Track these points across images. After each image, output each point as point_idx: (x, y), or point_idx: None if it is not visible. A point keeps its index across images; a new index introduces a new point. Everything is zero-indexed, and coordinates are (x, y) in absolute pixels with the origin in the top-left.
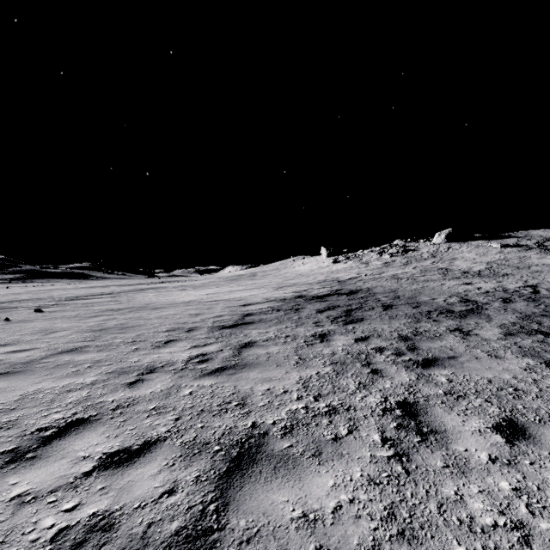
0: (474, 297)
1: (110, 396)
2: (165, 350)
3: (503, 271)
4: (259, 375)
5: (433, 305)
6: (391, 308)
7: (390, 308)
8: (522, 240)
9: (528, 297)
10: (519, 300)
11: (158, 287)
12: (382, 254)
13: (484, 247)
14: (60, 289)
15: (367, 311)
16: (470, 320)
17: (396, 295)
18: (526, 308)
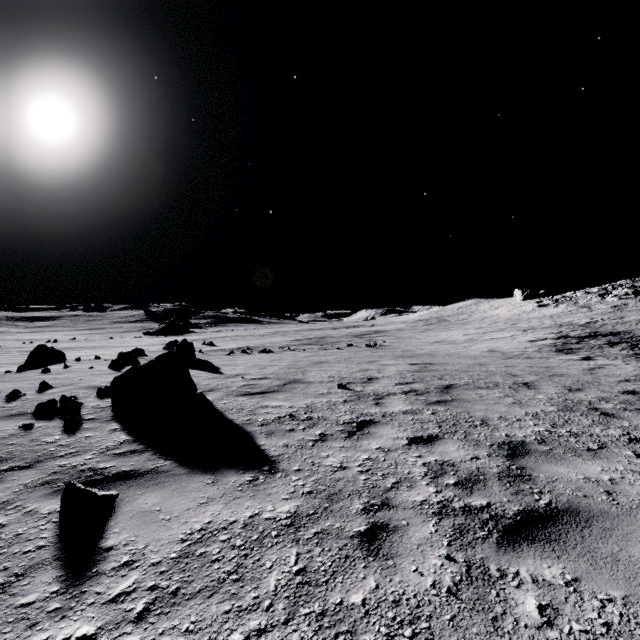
0: None
1: (586, 363)
2: (555, 356)
3: None
4: (639, 362)
5: None
6: None
7: None
8: None
9: None
10: None
11: (380, 330)
12: (605, 297)
13: None
14: (287, 331)
15: None
16: None
17: None
18: None
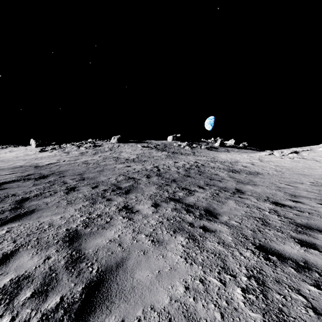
0: (133, 175)
1: None
2: None
3: (143, 159)
4: None
5: (108, 184)
6: (73, 190)
7: (72, 191)
8: (149, 144)
9: (157, 173)
10: (154, 175)
11: None
12: (80, 147)
13: (135, 147)
14: None
15: (46, 198)
16: (132, 195)
17: (82, 176)
18: (158, 181)
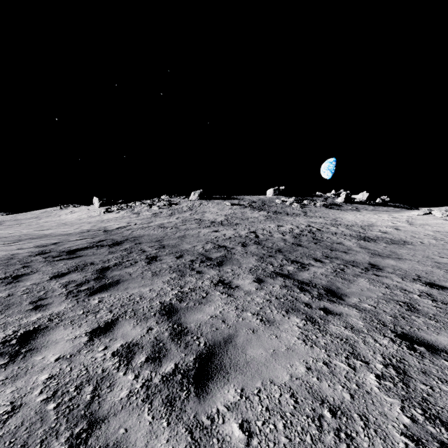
0: (223, 243)
1: None
2: None
3: (235, 221)
4: None
5: (195, 253)
6: (155, 260)
7: (154, 261)
8: (241, 201)
9: (255, 241)
10: (251, 243)
11: None
12: (152, 206)
13: (222, 205)
14: None
15: (127, 267)
16: (227, 268)
17: (162, 244)
18: (258, 251)
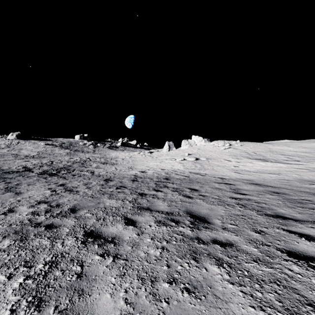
0: (29, 166)
1: None
2: None
3: (44, 155)
4: None
5: (10, 170)
6: None
7: None
8: (54, 142)
9: (49, 165)
10: (45, 166)
11: None
12: None
13: (37, 144)
14: None
15: None
16: (26, 173)
17: None
18: (46, 168)
